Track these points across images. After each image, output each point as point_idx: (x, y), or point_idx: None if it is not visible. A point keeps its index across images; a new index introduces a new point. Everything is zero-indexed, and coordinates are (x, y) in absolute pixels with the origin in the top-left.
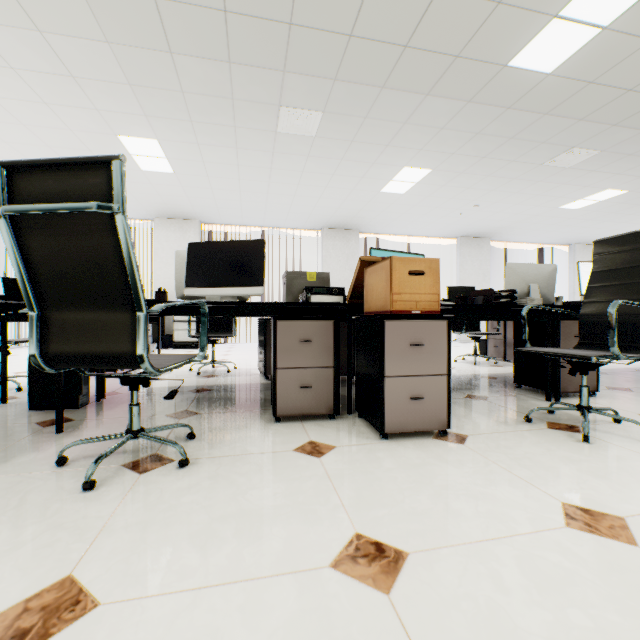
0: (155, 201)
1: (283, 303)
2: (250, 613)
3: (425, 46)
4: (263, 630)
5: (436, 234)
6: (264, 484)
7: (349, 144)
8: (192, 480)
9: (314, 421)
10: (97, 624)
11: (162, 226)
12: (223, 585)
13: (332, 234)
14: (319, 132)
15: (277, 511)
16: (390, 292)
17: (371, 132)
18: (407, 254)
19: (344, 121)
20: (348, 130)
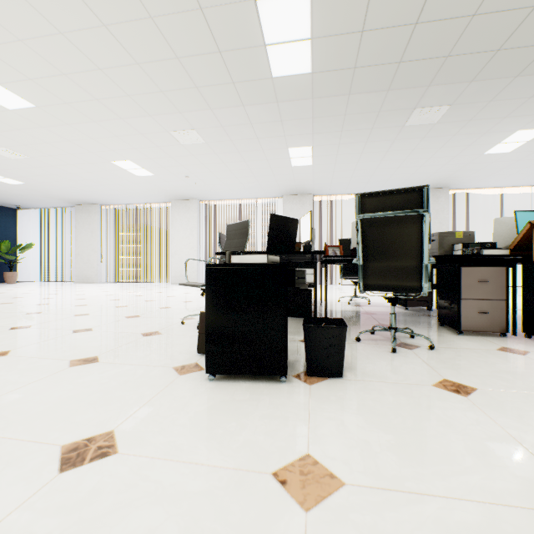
0: (289, 185)
1: (463, 255)
2: None
3: None
4: None
5: None
6: (500, 362)
7: (466, 123)
8: (447, 355)
9: (488, 337)
10: (487, 393)
11: (288, 201)
12: None
13: None
14: (441, 119)
15: (529, 374)
16: None
17: (491, 110)
18: None
19: (468, 107)
20: (469, 113)
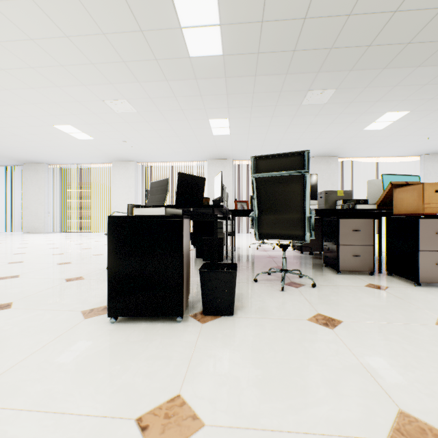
0: (212, 150)
1: (341, 209)
2: (412, 331)
3: (423, 40)
4: (423, 335)
5: (402, 154)
6: (365, 297)
7: (348, 104)
8: (325, 292)
9: (360, 275)
10: (350, 325)
11: (212, 164)
12: (389, 323)
13: (318, 160)
14: (329, 100)
15: (385, 306)
16: (422, 203)
17: (367, 95)
18: (406, 176)
19: (349, 92)
20: (350, 96)
